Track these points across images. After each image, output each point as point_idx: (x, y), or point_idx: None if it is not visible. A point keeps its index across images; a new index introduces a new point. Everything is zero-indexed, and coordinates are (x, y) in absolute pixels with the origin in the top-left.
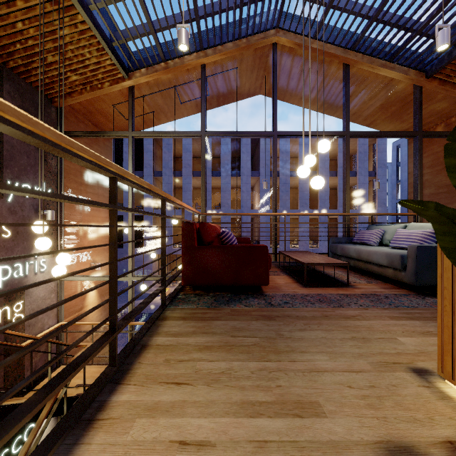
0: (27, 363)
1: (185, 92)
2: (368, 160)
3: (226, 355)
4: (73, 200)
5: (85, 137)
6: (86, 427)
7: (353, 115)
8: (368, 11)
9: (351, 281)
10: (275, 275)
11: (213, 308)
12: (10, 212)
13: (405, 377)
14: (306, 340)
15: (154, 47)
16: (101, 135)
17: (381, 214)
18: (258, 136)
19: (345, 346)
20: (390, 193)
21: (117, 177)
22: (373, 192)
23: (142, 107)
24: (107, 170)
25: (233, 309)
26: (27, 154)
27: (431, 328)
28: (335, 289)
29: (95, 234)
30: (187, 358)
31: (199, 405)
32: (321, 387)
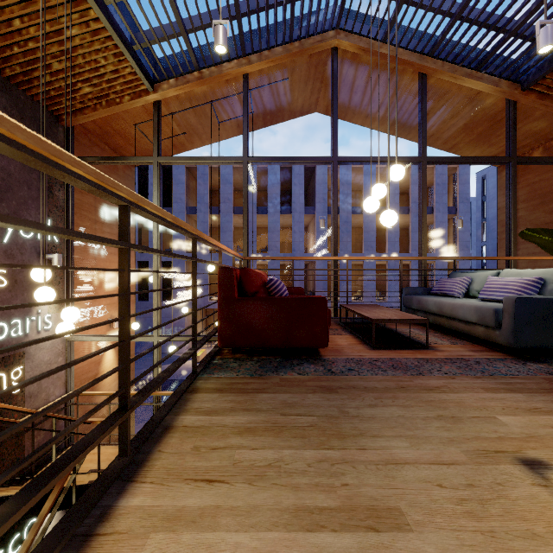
0: (28, 443)
1: (224, 108)
2: (447, 194)
3: (275, 441)
4: (63, 233)
5: (101, 164)
6: (81, 546)
7: (430, 138)
8: (450, 7)
9: (431, 342)
10: (335, 334)
11: (257, 376)
12: (6, 256)
13: (512, 471)
14: (379, 420)
15: (185, 52)
16: (120, 161)
17: (466, 258)
18: (313, 162)
19: (430, 428)
20: (473, 234)
21: (130, 206)
22: (454, 233)
23: (171, 128)
24: (115, 195)
25: (283, 378)
26: (28, 184)
27: (539, 404)
28: (411, 352)
29: (114, 284)
30: (223, 444)
31: (238, 512)
32: (402, 487)
